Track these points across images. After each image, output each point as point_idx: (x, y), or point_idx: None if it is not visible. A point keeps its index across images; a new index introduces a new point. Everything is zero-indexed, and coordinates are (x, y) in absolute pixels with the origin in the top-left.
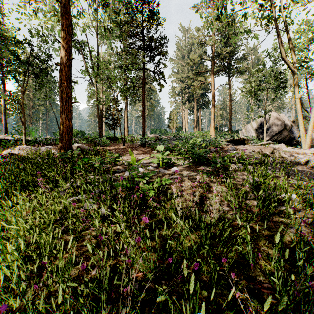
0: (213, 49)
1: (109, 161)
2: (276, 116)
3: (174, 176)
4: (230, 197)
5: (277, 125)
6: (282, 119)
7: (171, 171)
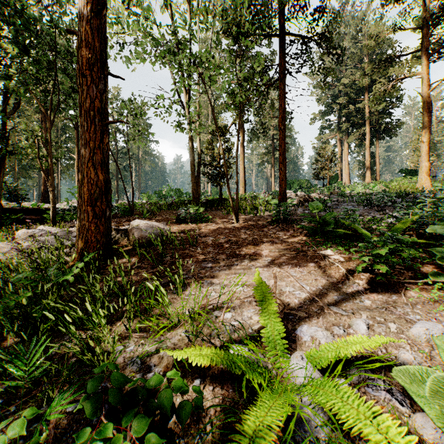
0: (426, 3)
1: None
2: None
3: None
4: None
5: None
6: None
7: None
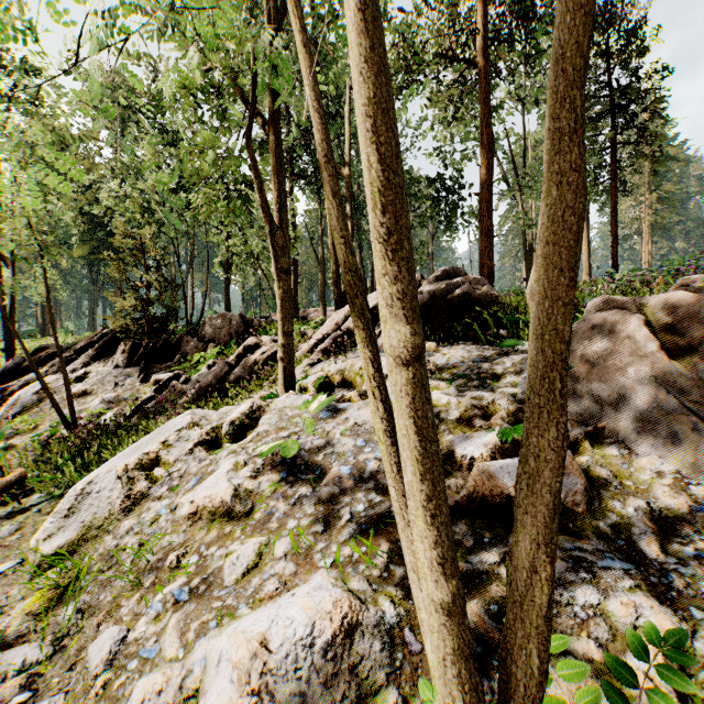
0: None
1: None
2: None
3: None
4: None
5: None
6: None
7: None
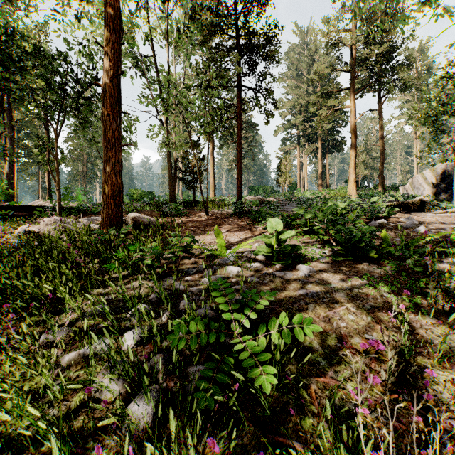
0: (353, 52)
1: (172, 252)
2: None
3: (309, 290)
4: None
5: None
6: None
7: (300, 275)
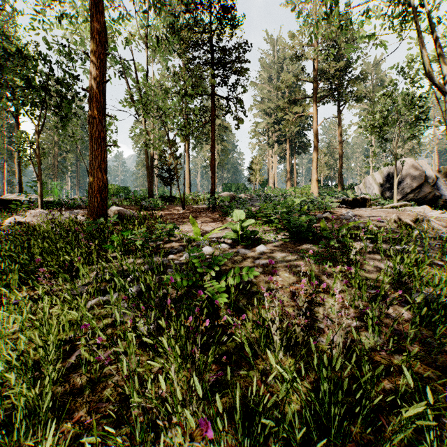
0: (316, 65)
1: (158, 236)
2: (413, 163)
3: (261, 260)
4: (358, 300)
5: (414, 177)
6: (422, 168)
7: (257, 252)
